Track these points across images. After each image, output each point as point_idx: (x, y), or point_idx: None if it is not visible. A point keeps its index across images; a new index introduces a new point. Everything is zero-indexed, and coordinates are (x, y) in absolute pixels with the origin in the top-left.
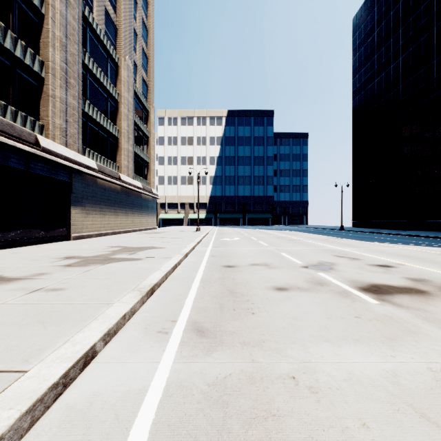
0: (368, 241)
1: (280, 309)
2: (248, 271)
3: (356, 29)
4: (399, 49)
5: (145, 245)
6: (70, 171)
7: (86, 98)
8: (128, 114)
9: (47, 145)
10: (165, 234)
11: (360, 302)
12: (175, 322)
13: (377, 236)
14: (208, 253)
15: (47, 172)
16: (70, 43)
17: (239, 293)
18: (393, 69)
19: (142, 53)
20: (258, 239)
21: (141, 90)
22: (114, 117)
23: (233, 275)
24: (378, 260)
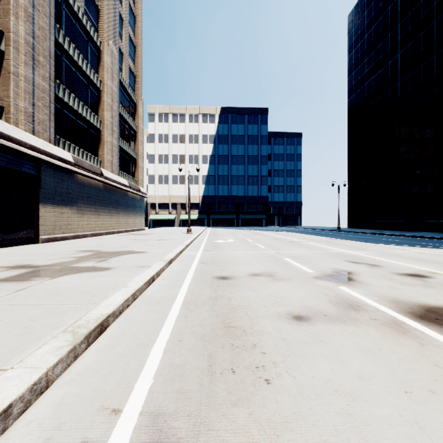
0: (374, 243)
1: (312, 368)
2: (248, 285)
3: (352, 25)
4: (397, 44)
5: (123, 249)
6: (38, 163)
7: (61, 82)
8: (112, 104)
9: (6, 130)
10: (152, 236)
11: (433, 345)
12: (116, 417)
13: (380, 237)
14: (198, 258)
15: (6, 163)
16: (39, 15)
17: (239, 329)
18: (390, 65)
19: (129, 41)
20: (254, 241)
21: (128, 81)
22: (95, 107)
23: (228, 293)
24: (403, 267)
